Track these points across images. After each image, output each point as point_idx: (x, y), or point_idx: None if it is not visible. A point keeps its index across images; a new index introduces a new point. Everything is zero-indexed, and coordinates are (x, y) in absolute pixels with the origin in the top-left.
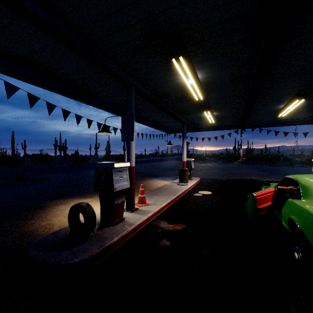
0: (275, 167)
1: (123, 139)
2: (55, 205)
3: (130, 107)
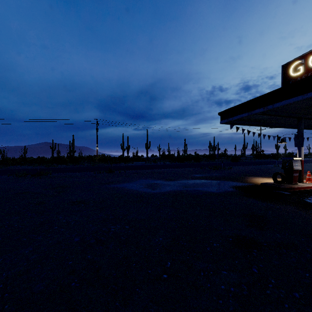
0: None
1: (295, 146)
2: (252, 178)
3: (301, 130)
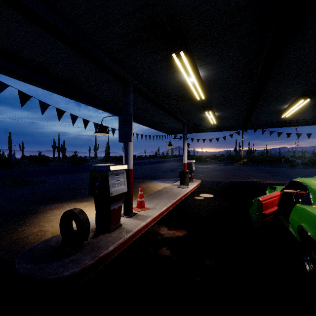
0: (277, 168)
1: (121, 140)
2: (50, 209)
3: (128, 107)
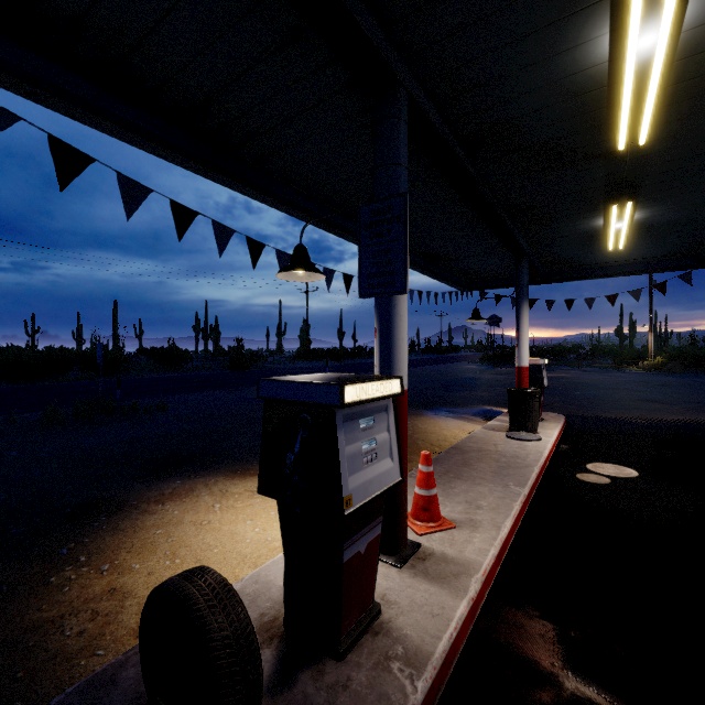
0: None
1: (365, 290)
2: (157, 499)
3: (393, 170)
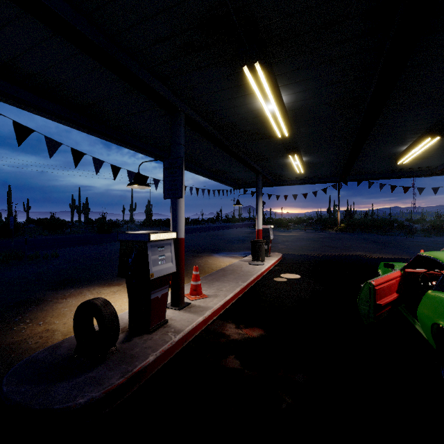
0: (388, 237)
1: (166, 196)
2: (62, 297)
3: (178, 146)
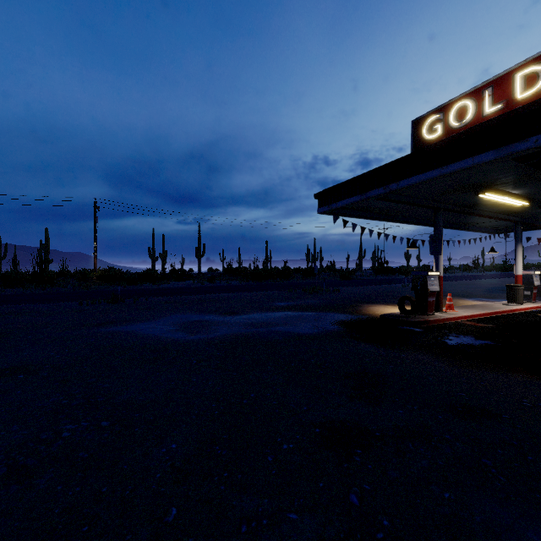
0: None
1: (431, 254)
2: (368, 306)
3: (439, 227)
